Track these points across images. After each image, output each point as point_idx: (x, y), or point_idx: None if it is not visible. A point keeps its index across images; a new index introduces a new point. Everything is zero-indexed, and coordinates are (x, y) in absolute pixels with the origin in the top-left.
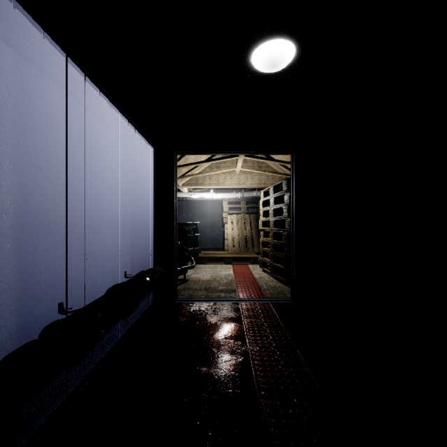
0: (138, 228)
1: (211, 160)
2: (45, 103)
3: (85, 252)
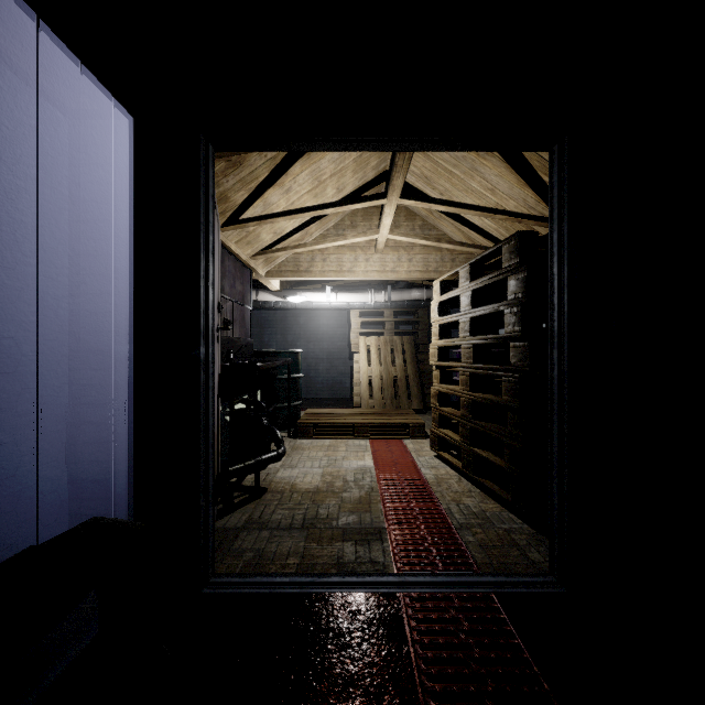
0: (92, 367)
1: (324, 207)
2: None
3: None
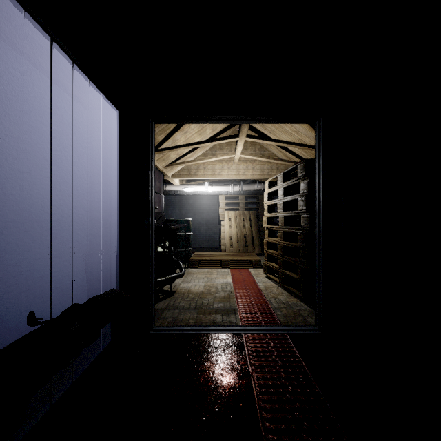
0: (98, 227)
1: (205, 142)
2: None
3: None
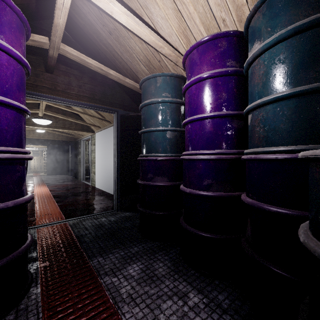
0: None
1: None
2: None
3: None
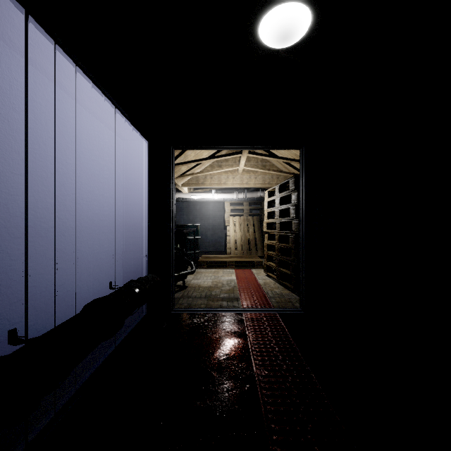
0: (131, 231)
1: (213, 158)
2: (9, 78)
3: (65, 259)
